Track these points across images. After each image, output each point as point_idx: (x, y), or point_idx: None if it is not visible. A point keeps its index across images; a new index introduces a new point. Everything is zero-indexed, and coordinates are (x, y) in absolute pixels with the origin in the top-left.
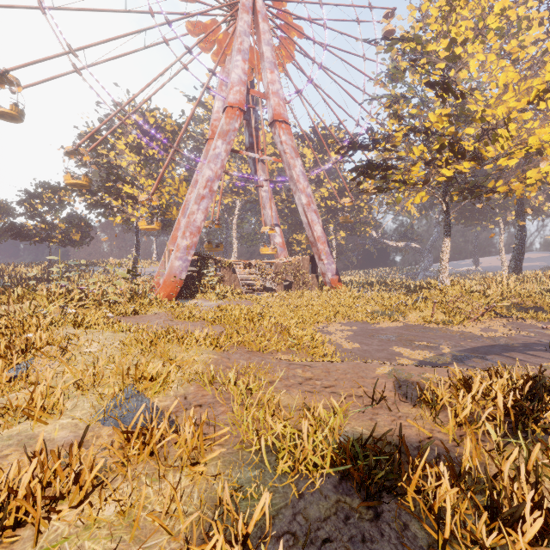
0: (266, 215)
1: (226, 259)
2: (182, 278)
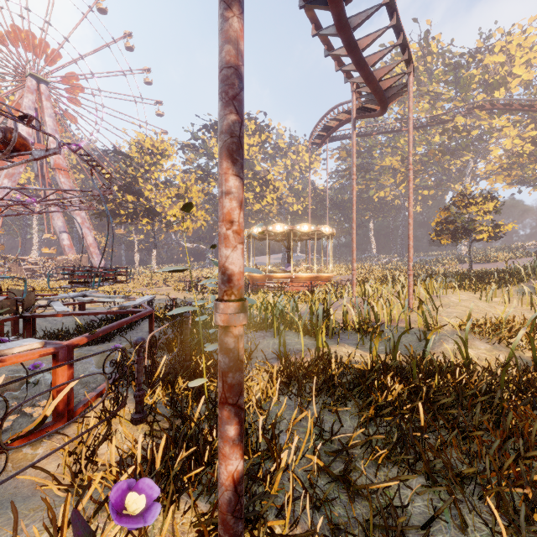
0: (55, 224)
1: (13, 257)
2: None
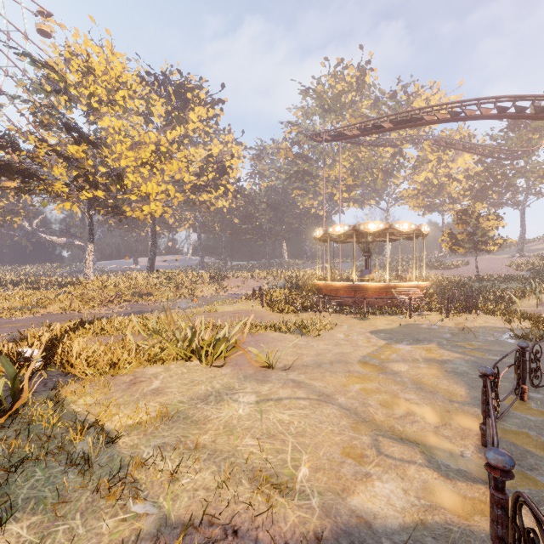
0: None
1: None
2: None
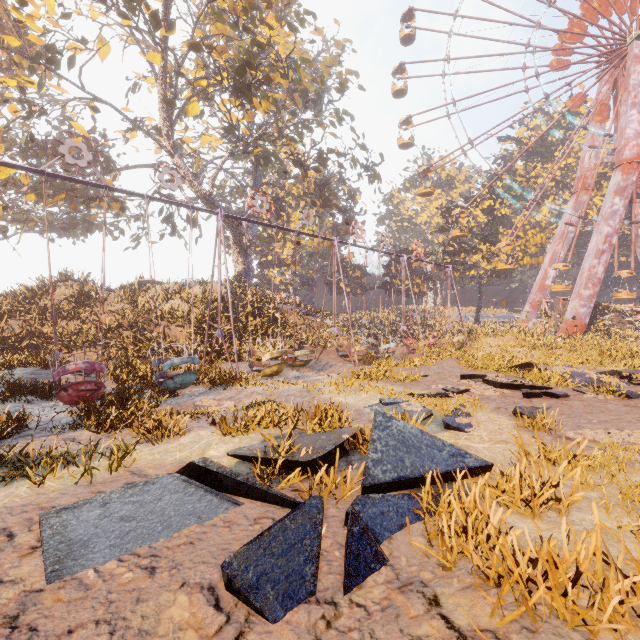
0: None
1: (614, 305)
2: (585, 322)
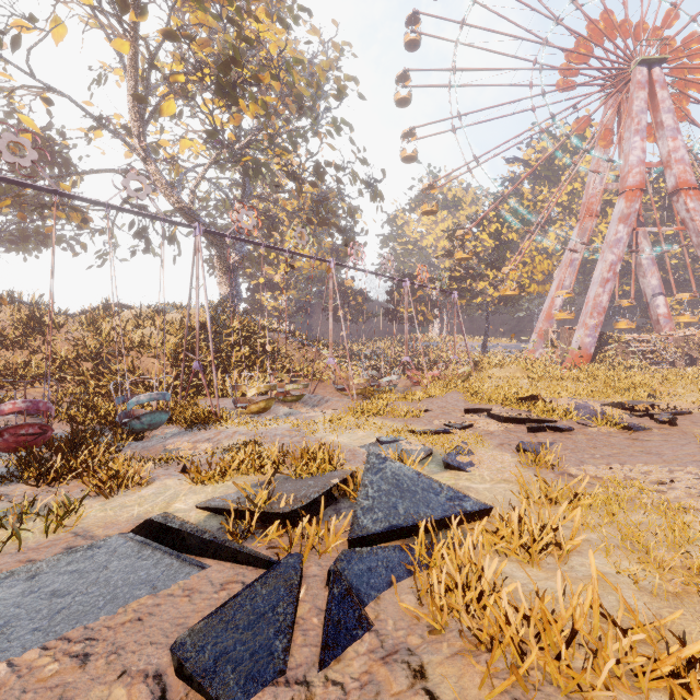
0: (646, 284)
1: (618, 335)
2: (591, 352)
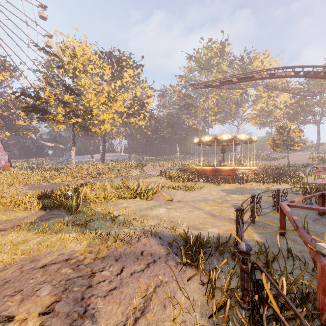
0: None
1: None
2: None
